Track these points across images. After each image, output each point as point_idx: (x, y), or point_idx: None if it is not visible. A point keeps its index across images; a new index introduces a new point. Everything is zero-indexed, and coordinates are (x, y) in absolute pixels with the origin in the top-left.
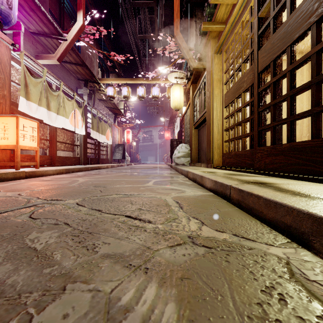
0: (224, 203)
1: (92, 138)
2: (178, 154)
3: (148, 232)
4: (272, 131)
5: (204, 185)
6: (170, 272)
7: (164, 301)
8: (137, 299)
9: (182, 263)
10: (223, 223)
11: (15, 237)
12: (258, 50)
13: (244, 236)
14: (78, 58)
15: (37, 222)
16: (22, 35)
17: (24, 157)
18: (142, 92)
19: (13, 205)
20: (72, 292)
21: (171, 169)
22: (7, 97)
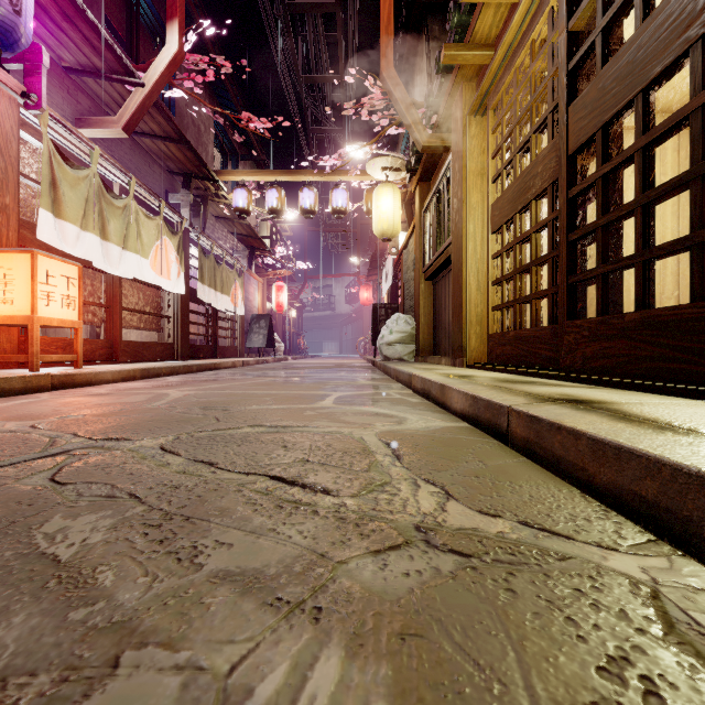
0: (496, 446)
1: (201, 302)
2: (389, 336)
3: (323, 516)
4: (600, 286)
5: (447, 407)
6: (374, 619)
7: (360, 697)
8: (294, 691)
9: (403, 594)
10: (495, 495)
11: (12, 529)
12: (569, 104)
13: (546, 526)
14: (170, 126)
15: (66, 492)
16: (45, 74)
17: (50, 342)
18: (309, 201)
19: (18, 451)
20: (135, 673)
21: (375, 370)
22: (11, 210)
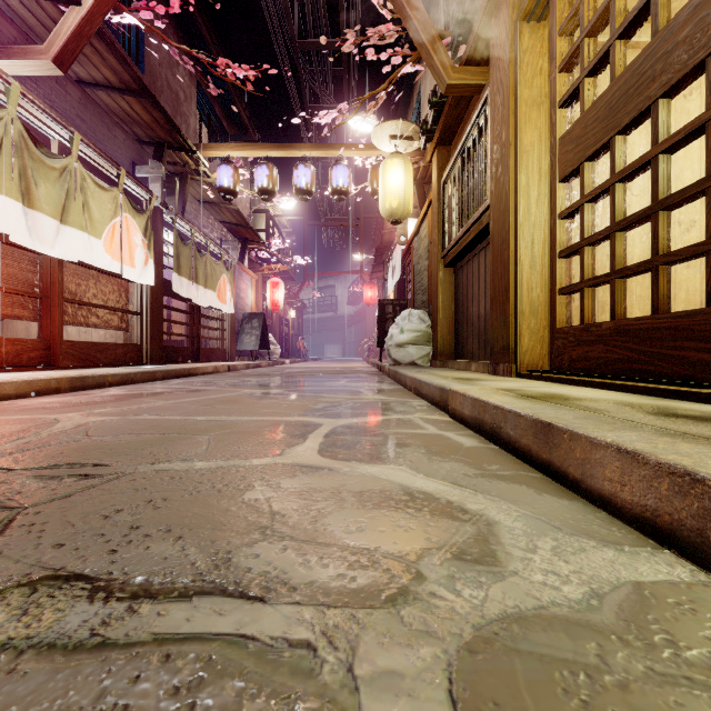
0: None
1: (180, 296)
2: (400, 335)
3: None
4: None
5: (568, 477)
6: None
7: None
8: None
9: None
10: None
11: None
12: None
13: None
14: (127, 72)
15: None
16: None
17: None
18: (305, 179)
19: None
20: None
21: (382, 377)
22: None
